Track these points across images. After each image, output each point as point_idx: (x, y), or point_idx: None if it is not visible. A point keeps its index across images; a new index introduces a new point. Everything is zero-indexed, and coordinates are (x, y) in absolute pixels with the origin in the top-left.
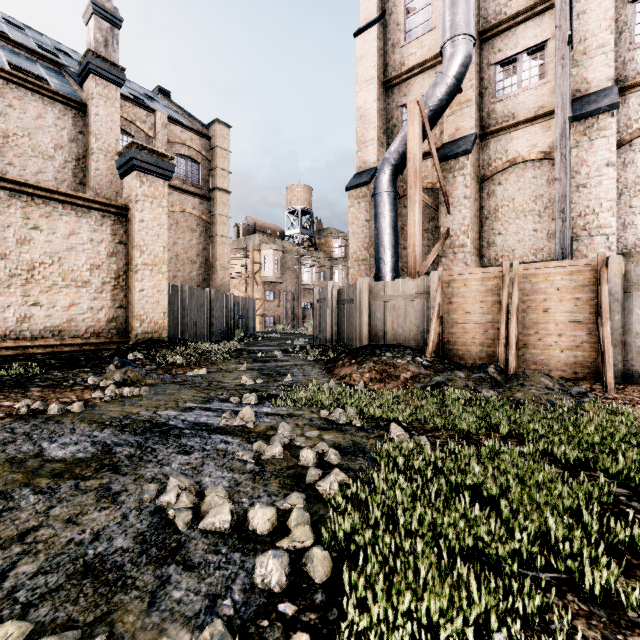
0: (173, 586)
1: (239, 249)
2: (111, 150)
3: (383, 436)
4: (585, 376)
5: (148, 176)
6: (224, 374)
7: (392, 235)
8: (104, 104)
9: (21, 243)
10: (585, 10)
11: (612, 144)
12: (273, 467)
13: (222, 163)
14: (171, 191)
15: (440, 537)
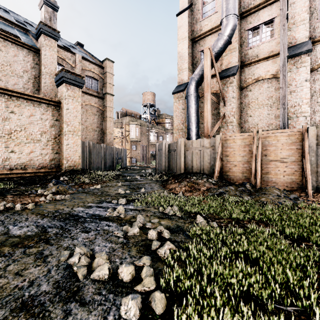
0: (72, 317)
1: (118, 124)
2: (52, 73)
3: (193, 222)
4: (296, 189)
5: (71, 86)
6: (109, 188)
7: (196, 116)
8: (49, 49)
9: (4, 120)
10: (294, 2)
11: (308, 70)
12: (133, 240)
13: (109, 80)
14: (83, 94)
15: (227, 283)
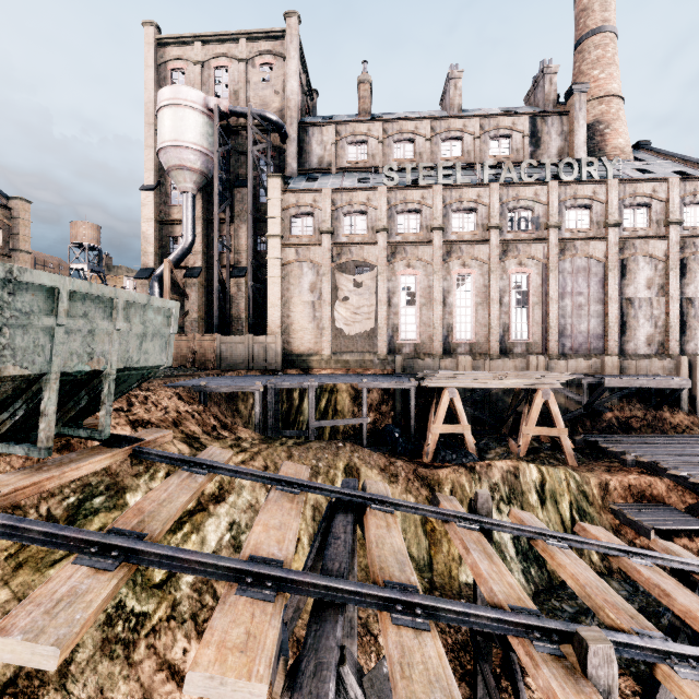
0: None
1: None
2: None
3: None
4: (213, 368)
5: None
6: None
7: None
8: None
9: None
10: (239, 234)
11: (244, 289)
12: None
13: (24, 230)
14: None
15: None
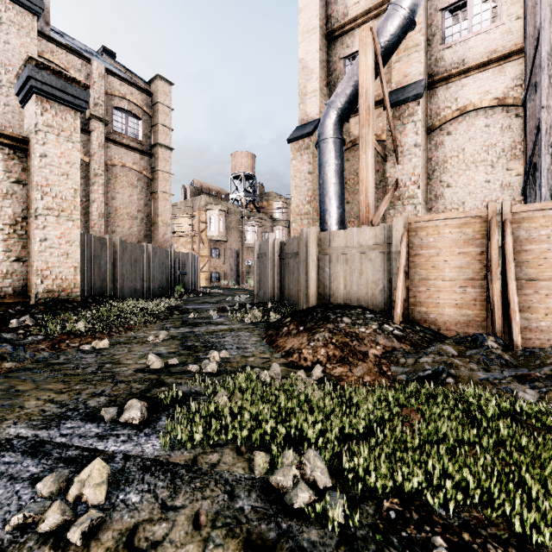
0: None
1: (186, 209)
2: None
3: None
4: None
5: (53, 103)
6: (132, 347)
7: (338, 185)
8: (17, 32)
9: None
10: None
11: None
12: None
13: (164, 119)
14: (109, 144)
15: None
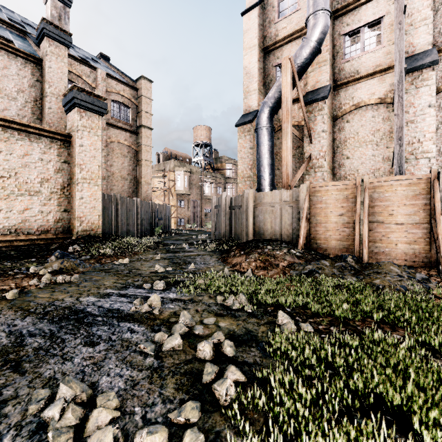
0: None
1: (159, 171)
2: (61, 94)
3: (272, 322)
4: (421, 264)
5: (86, 112)
6: (142, 263)
7: (270, 158)
8: (55, 60)
9: None
10: None
11: (433, 91)
12: (171, 361)
13: (146, 108)
14: (109, 127)
15: None
